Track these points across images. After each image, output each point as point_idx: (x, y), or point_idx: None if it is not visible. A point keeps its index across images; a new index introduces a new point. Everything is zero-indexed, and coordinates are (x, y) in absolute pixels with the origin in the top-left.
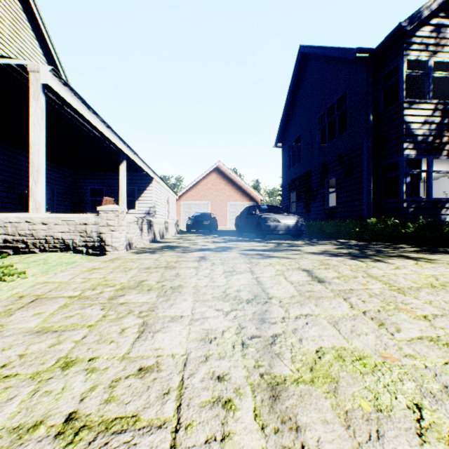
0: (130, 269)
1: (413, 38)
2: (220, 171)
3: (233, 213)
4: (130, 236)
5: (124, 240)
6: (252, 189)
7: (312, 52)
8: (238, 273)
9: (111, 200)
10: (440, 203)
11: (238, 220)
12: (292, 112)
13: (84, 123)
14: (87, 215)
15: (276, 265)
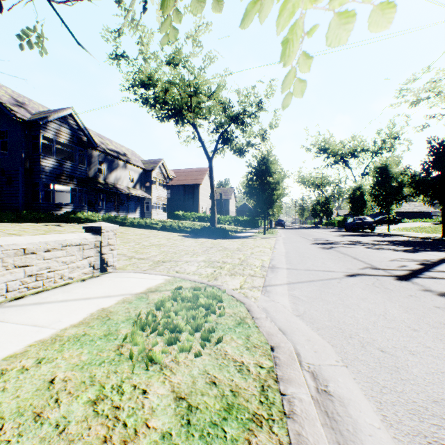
0: None
1: (46, 126)
2: None
3: None
4: None
5: None
6: None
7: None
8: None
9: None
10: (60, 205)
11: None
12: None
13: None
14: None
15: None
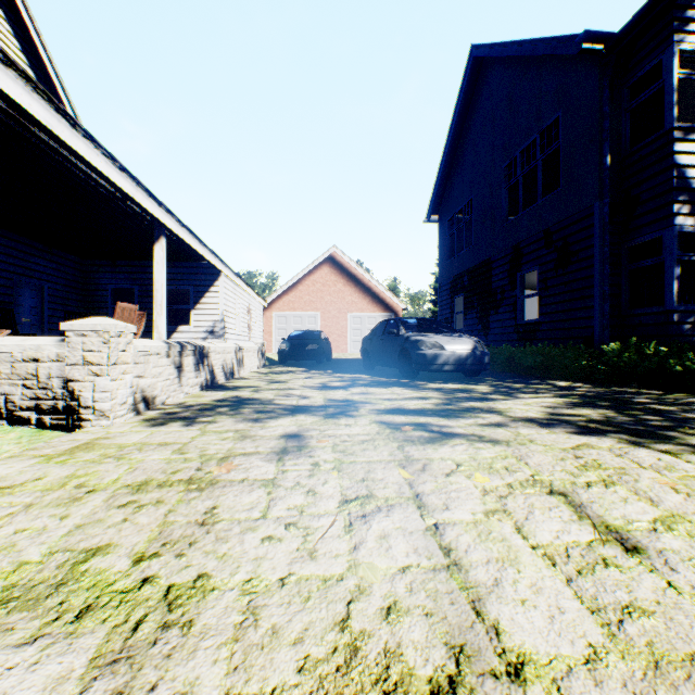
0: (91, 490)
1: (691, 11)
2: (336, 262)
3: (358, 331)
4: (146, 382)
5: (128, 393)
6: (389, 292)
7: (495, 53)
8: (381, 510)
9: (132, 308)
10: None
11: (366, 344)
12: (456, 162)
13: (75, 160)
14: (41, 339)
15: (476, 472)
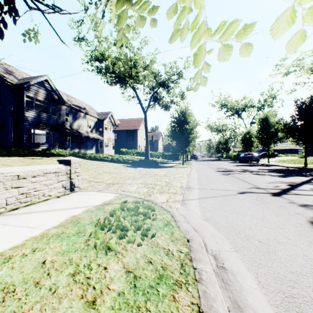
0: None
1: (29, 88)
2: None
3: None
4: None
5: None
6: None
7: None
8: None
9: None
10: (38, 144)
11: None
12: None
13: None
14: None
15: None
